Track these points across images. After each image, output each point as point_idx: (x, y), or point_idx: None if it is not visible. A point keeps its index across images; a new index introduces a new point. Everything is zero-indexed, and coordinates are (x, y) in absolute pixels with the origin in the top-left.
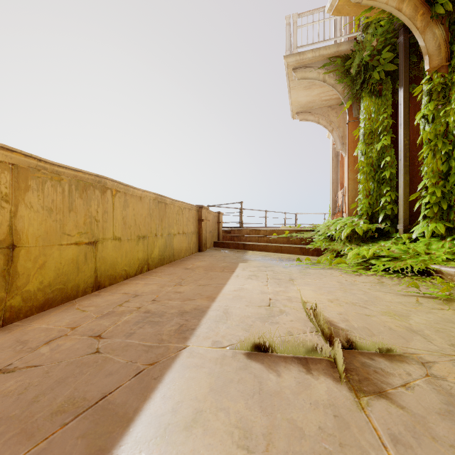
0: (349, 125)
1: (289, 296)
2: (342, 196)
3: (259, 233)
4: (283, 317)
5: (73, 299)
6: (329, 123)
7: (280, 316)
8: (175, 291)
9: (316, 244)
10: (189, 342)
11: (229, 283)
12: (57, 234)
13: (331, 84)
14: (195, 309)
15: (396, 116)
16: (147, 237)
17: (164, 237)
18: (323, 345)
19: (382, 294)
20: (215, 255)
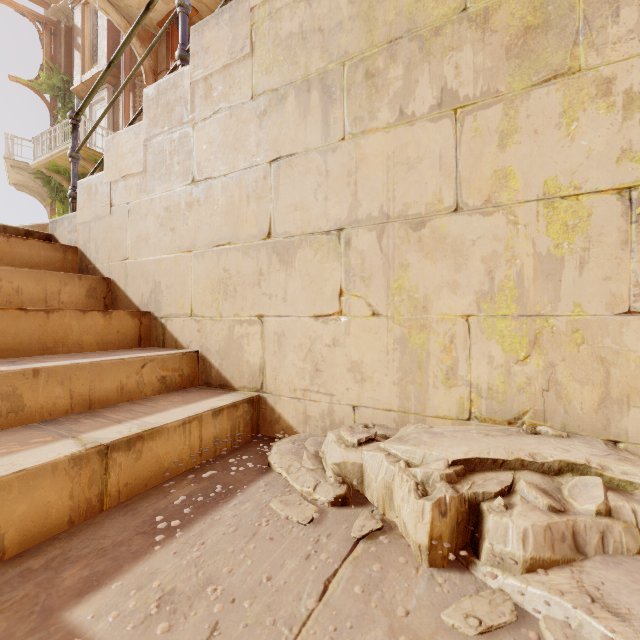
0: (51, 211)
1: None
2: None
3: None
4: None
5: None
6: (44, 200)
7: None
8: None
9: None
10: None
11: None
12: None
13: (40, 185)
14: None
15: None
16: None
17: None
18: None
19: None
20: None
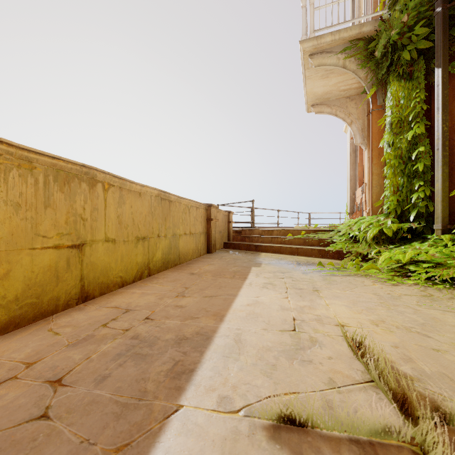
0: (373, 114)
1: (318, 315)
2: (361, 194)
3: (272, 233)
4: (316, 351)
5: (51, 315)
6: (348, 115)
7: (312, 349)
8: (175, 305)
9: (337, 245)
10: (184, 397)
11: (241, 294)
12: (27, 236)
13: (352, 70)
14: (198, 334)
15: (430, 102)
16: (148, 239)
17: (168, 238)
18: (400, 422)
19: (440, 314)
20: (224, 257)
